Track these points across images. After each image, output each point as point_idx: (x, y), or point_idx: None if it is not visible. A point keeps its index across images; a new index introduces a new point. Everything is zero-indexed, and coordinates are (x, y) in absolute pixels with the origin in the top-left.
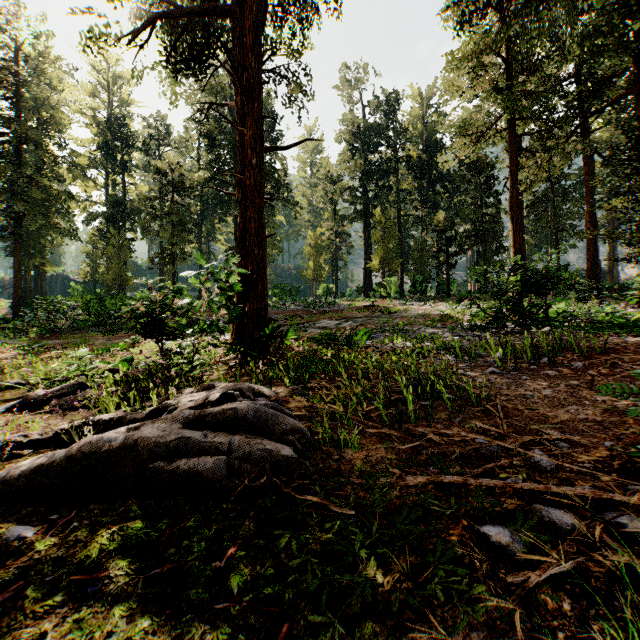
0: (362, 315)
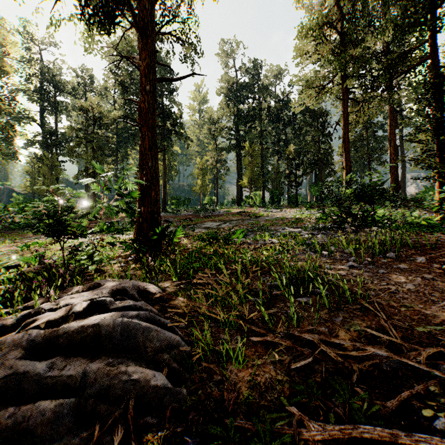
0: (236, 218)
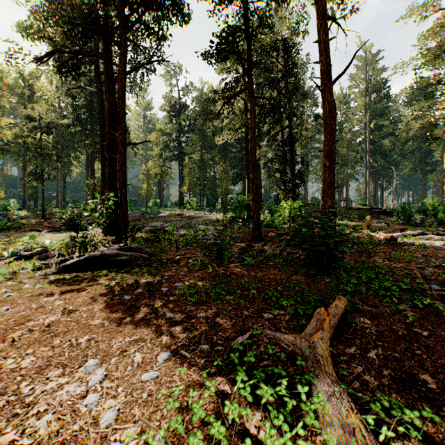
0: (176, 219)
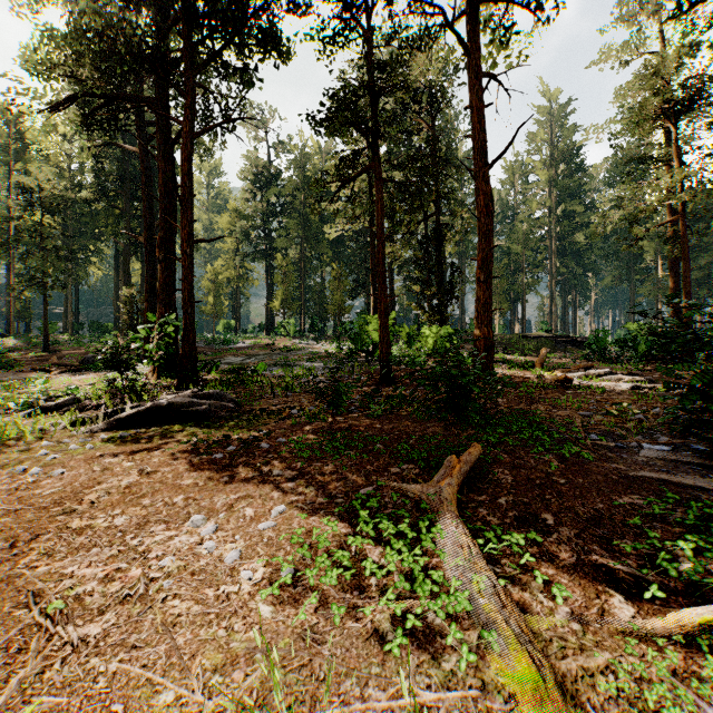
0: (264, 353)
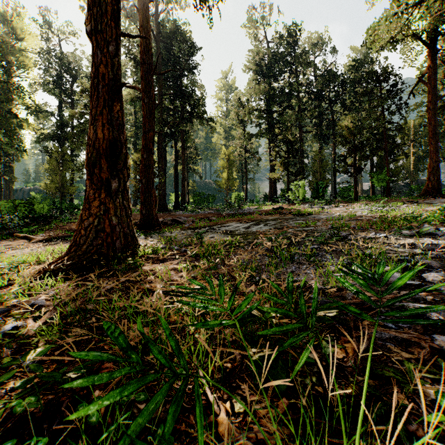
0: (273, 217)
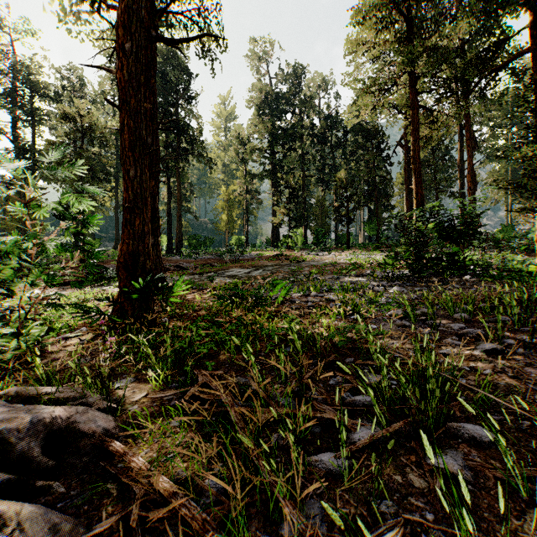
0: (272, 263)
